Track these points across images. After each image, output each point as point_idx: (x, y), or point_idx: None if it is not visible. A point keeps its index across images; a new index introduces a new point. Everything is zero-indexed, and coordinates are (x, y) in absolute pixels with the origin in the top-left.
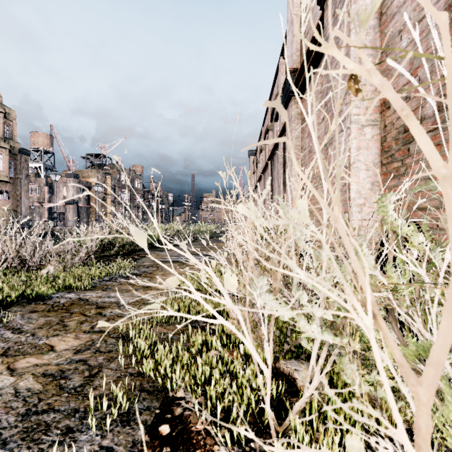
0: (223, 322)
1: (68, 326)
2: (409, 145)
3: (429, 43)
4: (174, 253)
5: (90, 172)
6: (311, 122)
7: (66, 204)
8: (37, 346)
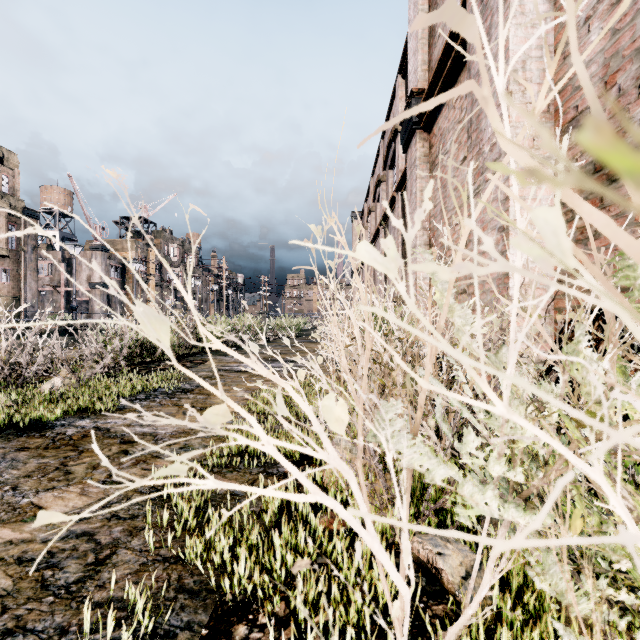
0: (321, 499)
1: (72, 473)
2: None
3: (636, 32)
4: None
5: (126, 243)
6: (502, 86)
7: (90, 288)
8: (18, 508)
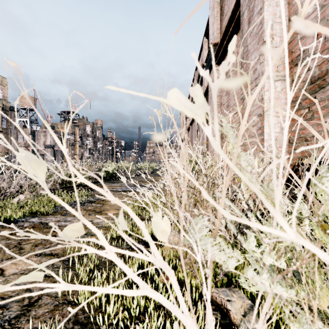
0: (148, 292)
1: (23, 249)
2: (315, 94)
3: None
4: (124, 185)
5: (63, 125)
6: None
7: (45, 148)
8: None
